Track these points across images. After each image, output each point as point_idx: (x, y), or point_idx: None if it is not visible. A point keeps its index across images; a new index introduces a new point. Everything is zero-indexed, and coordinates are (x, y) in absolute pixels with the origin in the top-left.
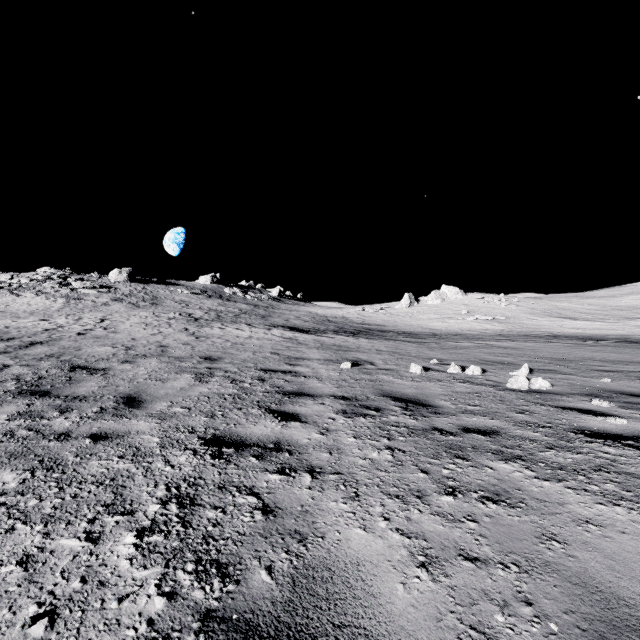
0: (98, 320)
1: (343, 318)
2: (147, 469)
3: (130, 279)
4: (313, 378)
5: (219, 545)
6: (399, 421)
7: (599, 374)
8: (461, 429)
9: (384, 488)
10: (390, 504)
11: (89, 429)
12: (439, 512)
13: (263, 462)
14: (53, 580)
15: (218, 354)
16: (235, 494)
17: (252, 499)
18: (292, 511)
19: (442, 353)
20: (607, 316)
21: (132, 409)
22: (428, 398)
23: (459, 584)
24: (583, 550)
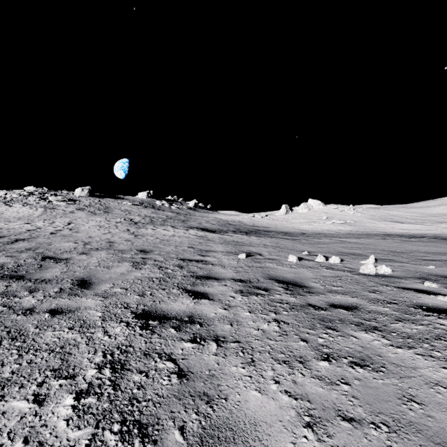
0: (66, 223)
1: (239, 222)
2: (89, 338)
3: (90, 195)
4: (218, 265)
5: (141, 406)
6: (282, 299)
7: (425, 262)
8: (329, 305)
9: (274, 354)
10: (279, 368)
11: (49, 305)
12: (318, 376)
13: (180, 332)
14: (0, 441)
15: (150, 248)
16: (157, 360)
17: (170, 364)
18: (201, 375)
19: (310, 247)
20: (425, 221)
21: (83, 289)
22: (303, 281)
23: (340, 444)
24: (438, 410)
